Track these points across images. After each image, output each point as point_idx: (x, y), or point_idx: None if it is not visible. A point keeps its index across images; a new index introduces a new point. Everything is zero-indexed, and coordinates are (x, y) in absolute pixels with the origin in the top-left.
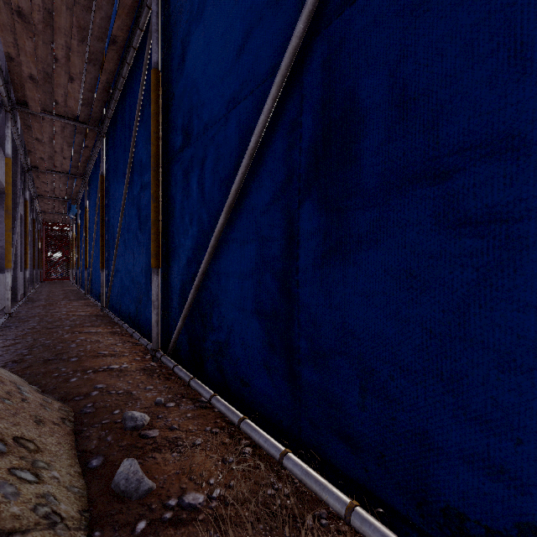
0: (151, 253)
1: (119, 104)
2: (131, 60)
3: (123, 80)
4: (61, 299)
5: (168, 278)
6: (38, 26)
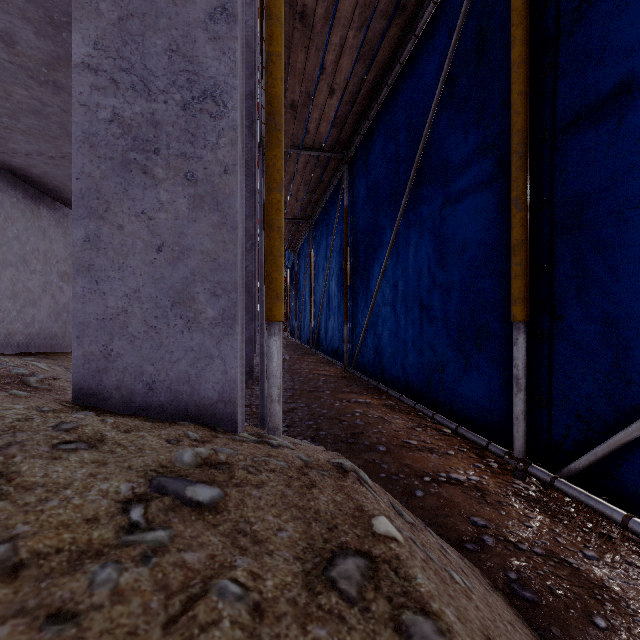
0: (512, 297)
1: (380, 109)
2: (422, 29)
3: (400, 67)
4: (291, 354)
5: (551, 340)
6: (316, 27)
